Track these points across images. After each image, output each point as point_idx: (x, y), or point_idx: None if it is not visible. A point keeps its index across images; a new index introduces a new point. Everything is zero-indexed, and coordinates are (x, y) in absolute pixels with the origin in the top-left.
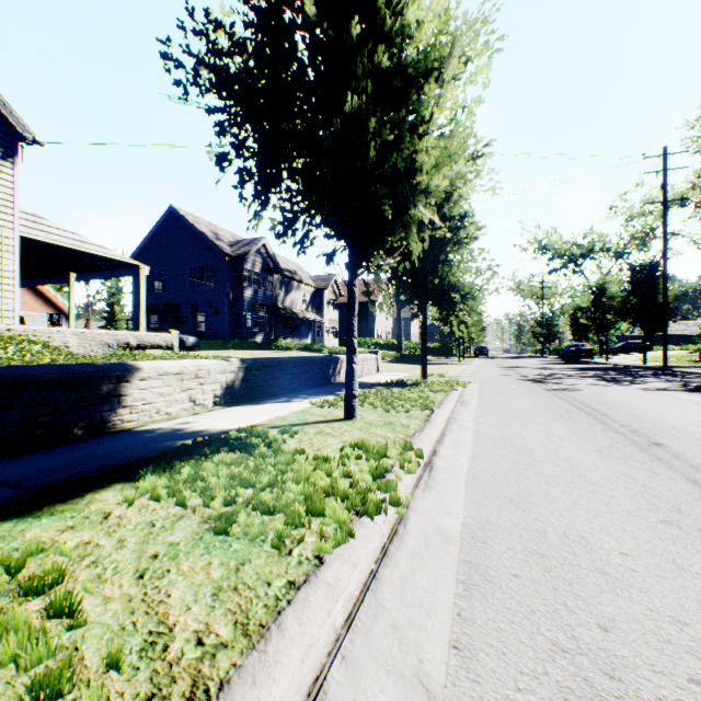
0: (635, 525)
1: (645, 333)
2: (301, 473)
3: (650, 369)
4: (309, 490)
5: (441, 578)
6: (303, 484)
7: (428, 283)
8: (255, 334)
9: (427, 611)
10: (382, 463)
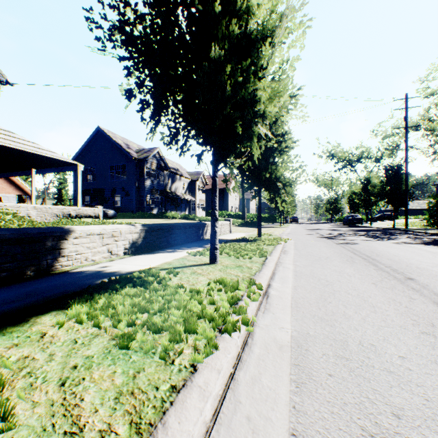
0: (406, 335)
1: (394, 208)
2: (181, 302)
3: (397, 230)
4: (186, 314)
5: (280, 378)
6: (183, 310)
7: (262, 176)
8: (152, 208)
9: (271, 405)
10: (236, 294)
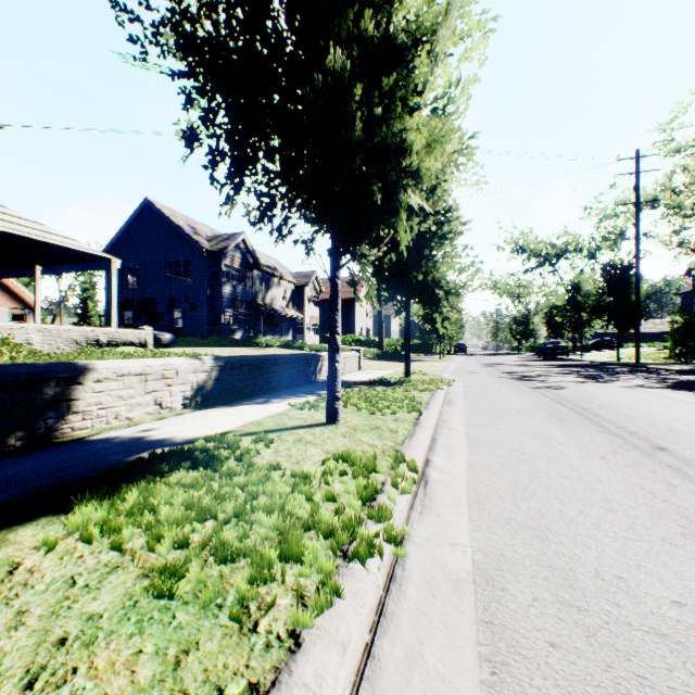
0: (676, 557)
1: (619, 331)
2: (275, 499)
3: (624, 366)
4: (284, 523)
5: (459, 654)
6: (277, 514)
7: (412, 278)
8: (234, 331)
9: None
10: (372, 482)
